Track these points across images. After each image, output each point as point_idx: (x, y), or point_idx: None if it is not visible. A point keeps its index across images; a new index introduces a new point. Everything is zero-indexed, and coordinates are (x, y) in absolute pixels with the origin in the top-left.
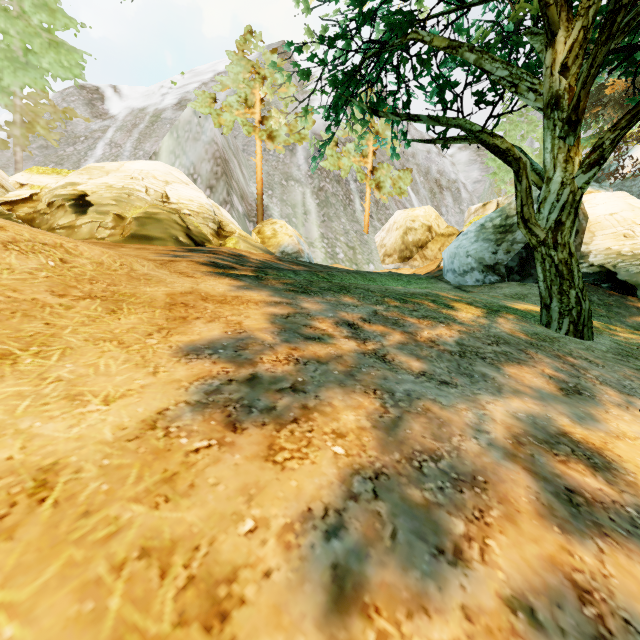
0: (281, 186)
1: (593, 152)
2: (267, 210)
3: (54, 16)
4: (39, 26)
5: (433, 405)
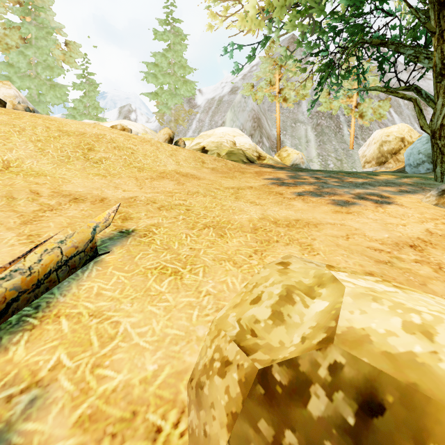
0: (291, 127)
1: None
2: (282, 143)
3: (185, 69)
4: (180, 76)
5: (335, 188)
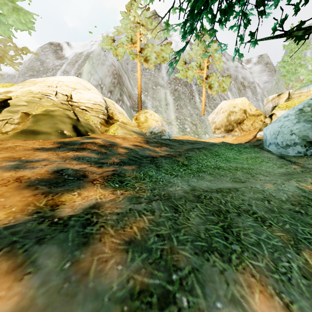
0: (152, 89)
1: None
2: (144, 103)
3: None
4: None
5: None
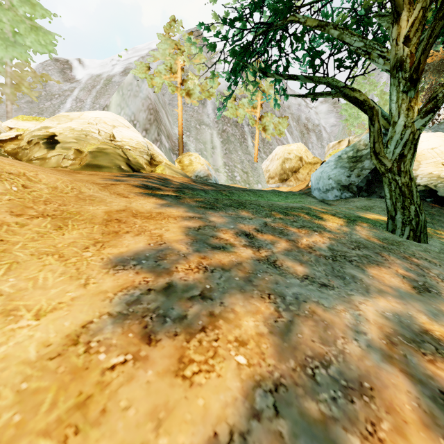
0: (196, 129)
1: (429, 102)
2: (186, 146)
3: (34, 8)
4: (24, 15)
5: (317, 307)
